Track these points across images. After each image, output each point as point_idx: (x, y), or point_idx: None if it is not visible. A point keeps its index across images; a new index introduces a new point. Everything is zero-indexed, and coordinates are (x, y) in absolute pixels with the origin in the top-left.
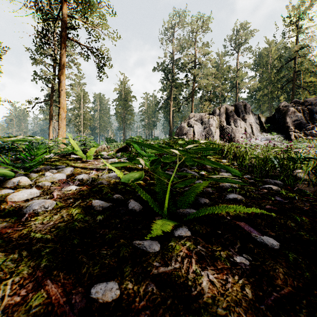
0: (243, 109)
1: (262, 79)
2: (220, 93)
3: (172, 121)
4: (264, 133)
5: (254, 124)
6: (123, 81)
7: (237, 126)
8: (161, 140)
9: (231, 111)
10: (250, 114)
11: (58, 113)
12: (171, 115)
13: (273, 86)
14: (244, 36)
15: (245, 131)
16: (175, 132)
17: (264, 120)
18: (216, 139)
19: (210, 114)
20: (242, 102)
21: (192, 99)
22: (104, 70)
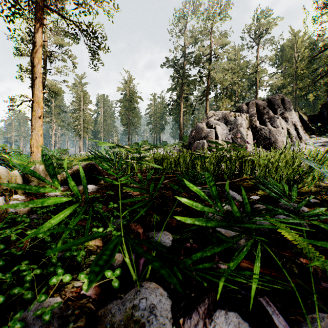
0: (281, 105)
1: (286, 75)
2: (236, 93)
3: (182, 123)
4: (314, 137)
5: (299, 124)
6: (128, 80)
7: (278, 126)
8: (170, 145)
9: (264, 107)
10: (292, 111)
11: (31, 109)
12: (182, 116)
13: (302, 81)
14: (266, 25)
15: (289, 133)
16: (186, 137)
17: (306, 119)
18: (249, 144)
19: (234, 112)
20: (278, 96)
21: (206, 97)
22: (98, 55)
